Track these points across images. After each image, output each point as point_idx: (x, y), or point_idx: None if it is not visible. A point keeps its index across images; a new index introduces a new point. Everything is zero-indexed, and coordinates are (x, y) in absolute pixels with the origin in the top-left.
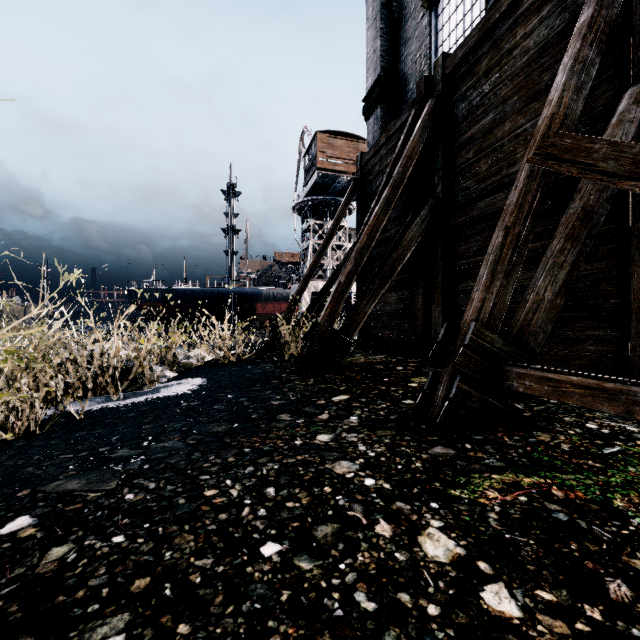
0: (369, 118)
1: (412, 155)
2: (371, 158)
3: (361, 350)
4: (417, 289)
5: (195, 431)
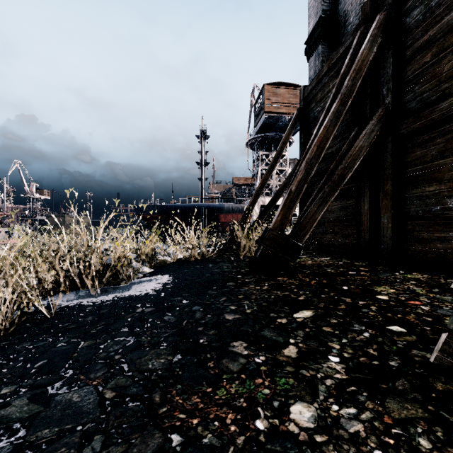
0: (310, 56)
1: (361, 68)
2: (313, 88)
3: (305, 252)
4: (362, 197)
5: (126, 365)
